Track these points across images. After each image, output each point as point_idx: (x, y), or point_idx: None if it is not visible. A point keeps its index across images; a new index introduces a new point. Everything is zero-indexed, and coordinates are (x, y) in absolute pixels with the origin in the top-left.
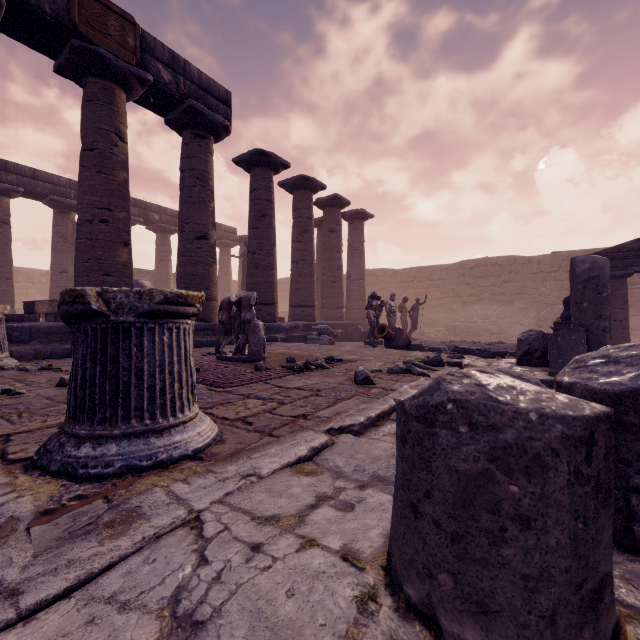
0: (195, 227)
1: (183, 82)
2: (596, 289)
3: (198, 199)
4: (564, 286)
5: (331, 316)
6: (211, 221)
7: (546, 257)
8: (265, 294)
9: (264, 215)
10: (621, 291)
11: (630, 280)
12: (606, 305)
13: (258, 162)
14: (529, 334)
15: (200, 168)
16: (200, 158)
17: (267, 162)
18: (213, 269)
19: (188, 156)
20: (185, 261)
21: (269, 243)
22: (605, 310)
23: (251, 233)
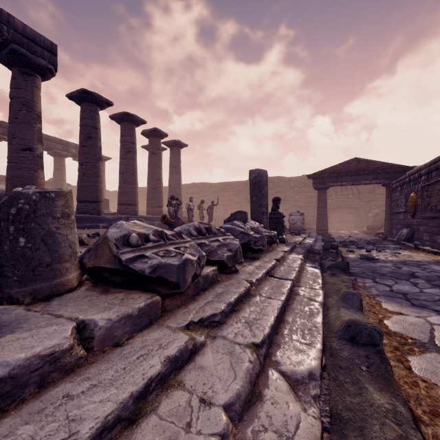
0: (21, 141)
1: (7, 30)
2: (259, 189)
3: (24, 120)
4: (308, 196)
5: (153, 212)
6: (37, 138)
7: (298, 178)
8: (91, 194)
9: (90, 137)
10: (323, 197)
11: (341, 193)
12: (264, 198)
13: (85, 99)
14: (229, 217)
15: (26, 97)
16: (26, 90)
17: (92, 99)
18: (38, 173)
19: (15, 87)
20: (12, 166)
21: (94, 158)
22: (263, 201)
23: (80, 150)
